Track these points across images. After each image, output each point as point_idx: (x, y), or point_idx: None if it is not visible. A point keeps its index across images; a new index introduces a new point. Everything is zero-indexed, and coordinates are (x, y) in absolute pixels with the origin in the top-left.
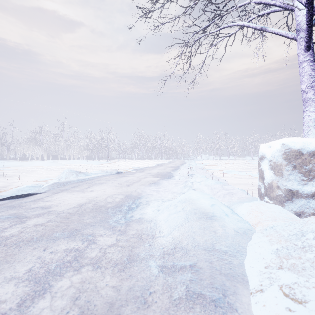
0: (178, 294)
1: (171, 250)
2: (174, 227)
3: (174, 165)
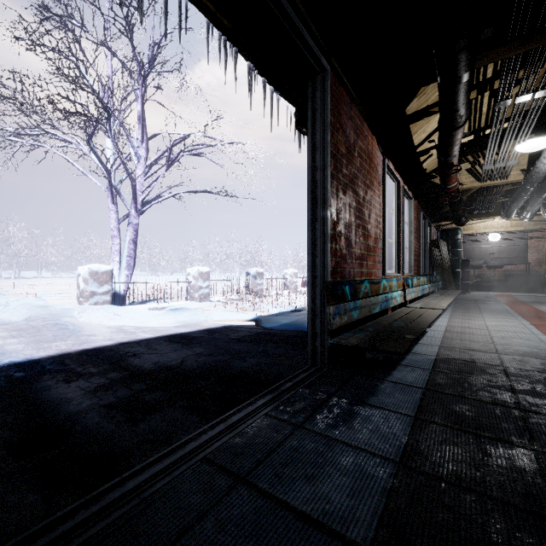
0: (40, 322)
1: (28, 318)
2: (22, 315)
3: None
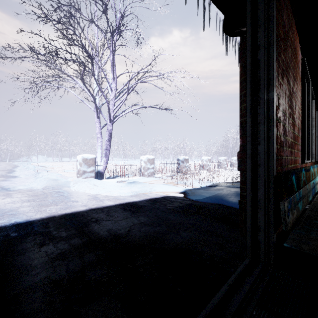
0: (50, 190)
1: (45, 187)
2: (43, 185)
3: (4, 168)
